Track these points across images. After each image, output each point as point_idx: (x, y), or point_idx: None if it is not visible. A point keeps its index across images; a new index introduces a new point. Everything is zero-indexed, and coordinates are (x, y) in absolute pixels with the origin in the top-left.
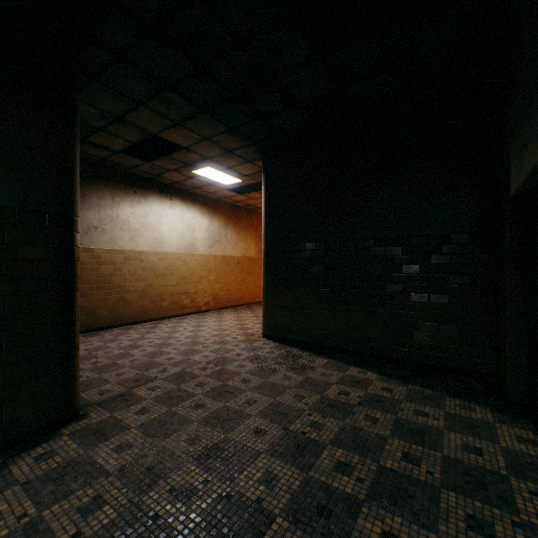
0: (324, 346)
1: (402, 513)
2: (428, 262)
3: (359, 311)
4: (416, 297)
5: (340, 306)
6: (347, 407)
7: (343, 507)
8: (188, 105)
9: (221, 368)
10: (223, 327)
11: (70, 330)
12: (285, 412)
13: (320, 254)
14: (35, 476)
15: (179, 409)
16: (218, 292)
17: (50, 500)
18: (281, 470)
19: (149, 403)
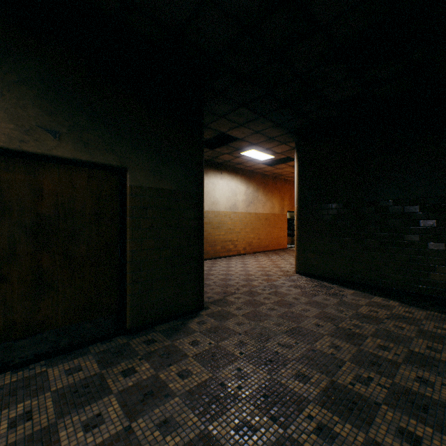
0: (349, 282)
1: (429, 371)
2: (444, 218)
3: (379, 255)
4: (433, 245)
5: (362, 251)
6: (378, 319)
7: (387, 363)
8: (252, 114)
9: (275, 290)
10: (262, 265)
11: (202, 258)
12: (332, 317)
13: (345, 211)
14: (203, 330)
15: (260, 310)
16: (252, 240)
17: (218, 339)
18: (340, 344)
19: (240, 305)
